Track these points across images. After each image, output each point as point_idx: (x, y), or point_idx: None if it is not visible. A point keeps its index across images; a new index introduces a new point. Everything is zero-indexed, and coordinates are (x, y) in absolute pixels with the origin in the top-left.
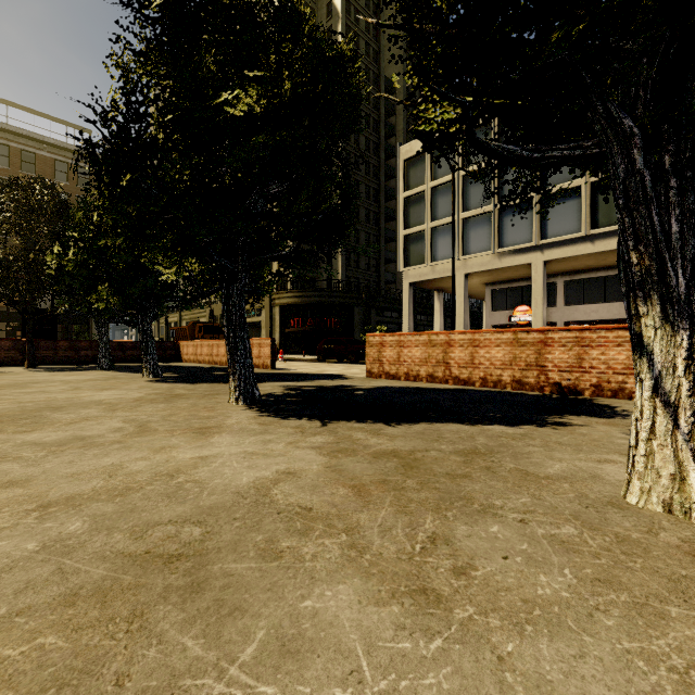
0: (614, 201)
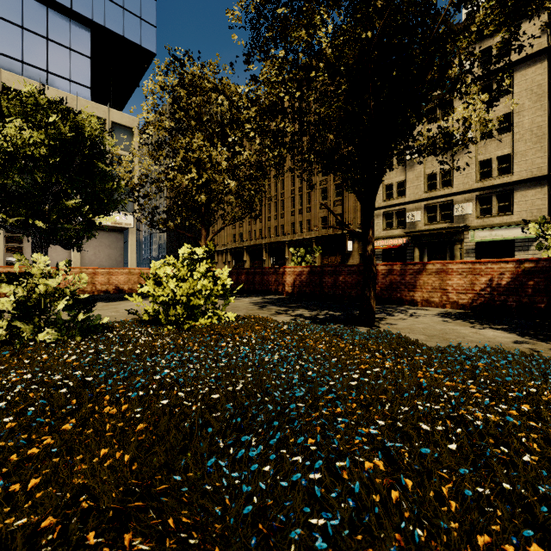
0: (33, 245)
